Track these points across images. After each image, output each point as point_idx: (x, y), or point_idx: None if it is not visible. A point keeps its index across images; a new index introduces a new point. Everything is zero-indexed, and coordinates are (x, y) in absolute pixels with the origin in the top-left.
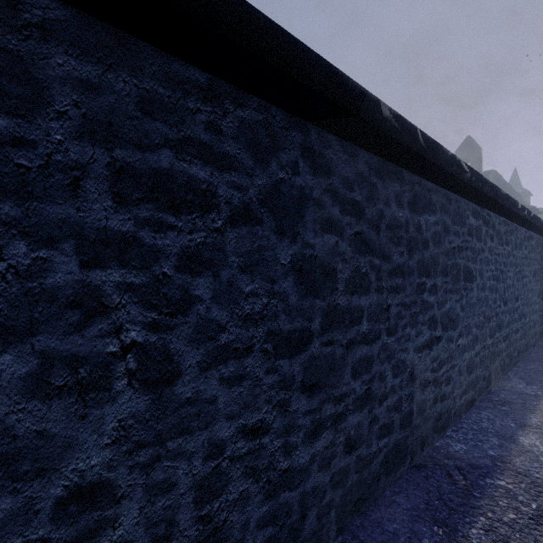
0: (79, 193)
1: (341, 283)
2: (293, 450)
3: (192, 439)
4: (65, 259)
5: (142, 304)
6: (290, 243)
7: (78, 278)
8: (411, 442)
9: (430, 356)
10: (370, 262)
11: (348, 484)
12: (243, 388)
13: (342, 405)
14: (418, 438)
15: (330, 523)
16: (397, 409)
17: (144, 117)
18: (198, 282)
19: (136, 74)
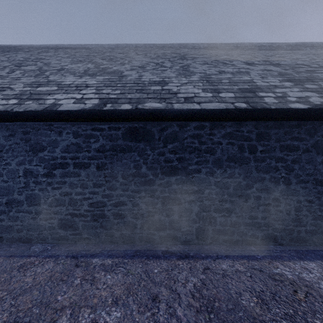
0: (275, 151)
1: None
2: (322, 211)
3: (294, 197)
4: (273, 161)
5: (284, 169)
6: (321, 156)
7: (275, 164)
8: None
9: None
10: None
11: None
12: (306, 190)
13: None
14: None
15: None
16: None
17: (285, 135)
18: (295, 165)
19: (283, 128)
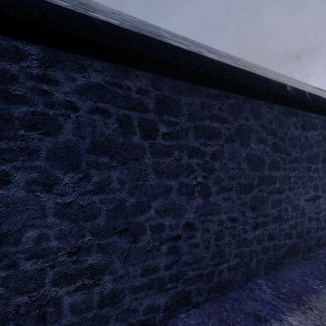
0: (187, 136)
1: (266, 165)
2: (247, 232)
3: (214, 217)
4: (185, 155)
5: (201, 170)
6: (245, 149)
7: (187, 161)
8: (302, 246)
9: (314, 205)
10: (280, 156)
11: (269, 254)
12: (229, 203)
13: (266, 218)
14: (306, 245)
15: (261, 268)
16: (294, 227)
17: (202, 110)
18: (215, 163)
19: (200, 97)
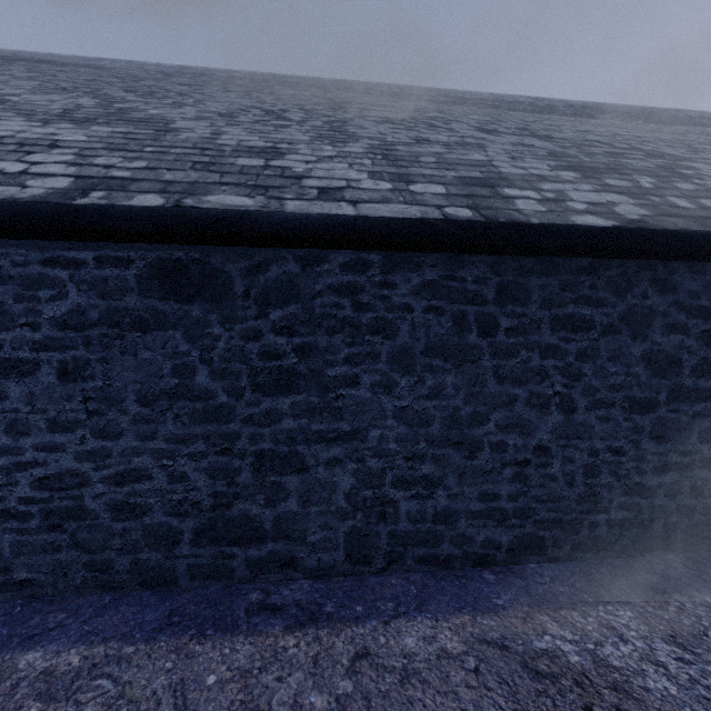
0: (539, 330)
1: (686, 369)
2: (643, 474)
3: (582, 443)
4: (535, 356)
5: (561, 375)
6: (641, 343)
7: (539, 363)
8: None
9: None
10: None
11: (694, 520)
12: (609, 425)
13: (687, 458)
14: None
15: (675, 538)
16: None
17: (562, 292)
18: (585, 366)
19: (558, 275)
